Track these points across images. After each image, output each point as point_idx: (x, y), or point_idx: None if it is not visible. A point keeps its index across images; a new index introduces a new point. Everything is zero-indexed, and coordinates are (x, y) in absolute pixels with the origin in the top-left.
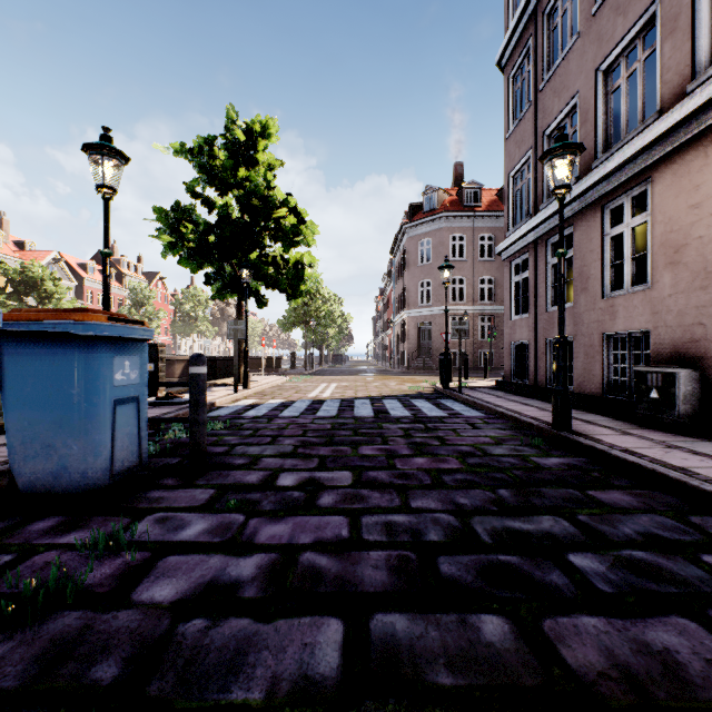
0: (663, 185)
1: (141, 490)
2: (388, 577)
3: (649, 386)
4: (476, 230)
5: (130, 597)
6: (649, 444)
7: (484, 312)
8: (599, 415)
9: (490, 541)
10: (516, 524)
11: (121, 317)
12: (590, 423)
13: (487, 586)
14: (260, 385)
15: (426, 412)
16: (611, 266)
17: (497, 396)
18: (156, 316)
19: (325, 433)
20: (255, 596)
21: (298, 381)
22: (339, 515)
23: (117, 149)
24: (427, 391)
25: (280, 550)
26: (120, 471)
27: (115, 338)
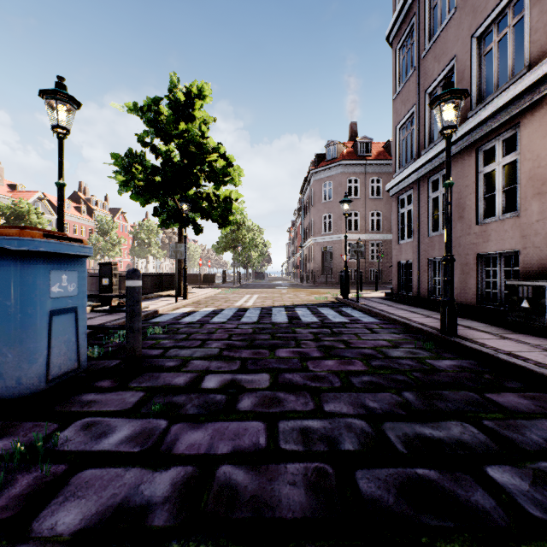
0: (531, 128)
1: (77, 392)
2: (307, 498)
3: (520, 297)
4: (367, 175)
5: (30, 526)
6: (527, 348)
7: (374, 238)
8: (475, 321)
9: (404, 450)
10: (427, 430)
11: (58, 235)
12: (470, 328)
13: (412, 510)
14: (197, 296)
15: (331, 318)
16: (484, 198)
17: (388, 305)
18: (118, 242)
19: (247, 337)
20: (164, 525)
21: (228, 292)
22: (257, 420)
23: (69, 95)
24: (330, 300)
25: (198, 461)
26: (57, 375)
27: (51, 254)
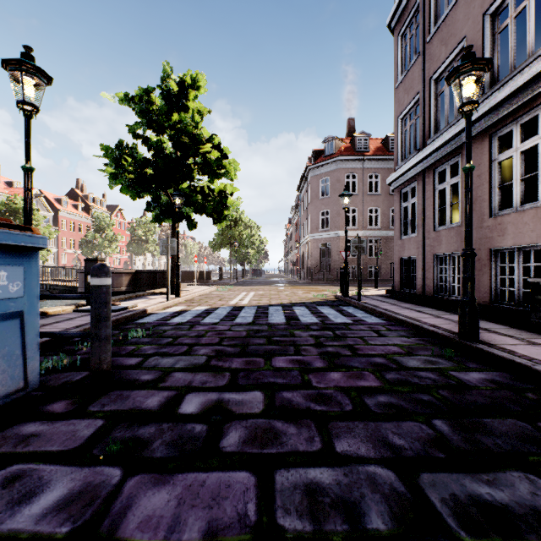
0: None
1: (19, 420)
2: None
3: None
4: (366, 170)
5: None
6: None
7: (372, 235)
8: (491, 322)
9: (461, 530)
10: (483, 489)
11: None
12: (489, 331)
13: None
14: (191, 294)
15: (332, 318)
16: (498, 188)
17: (391, 304)
18: (115, 239)
19: (240, 341)
20: None
21: (223, 290)
22: (246, 469)
23: (36, 66)
24: (330, 298)
25: None
26: None
27: None
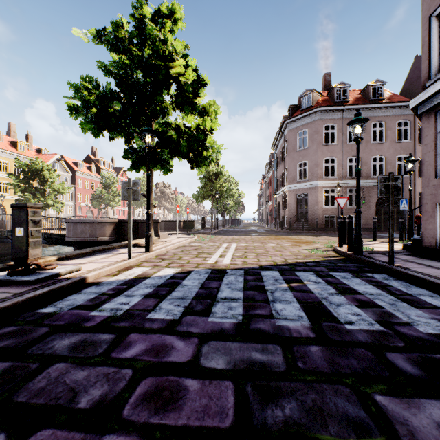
0: None
1: None
2: None
3: None
4: (345, 120)
5: None
6: None
7: (352, 184)
8: None
9: None
10: None
11: None
12: None
13: None
14: (166, 246)
15: (398, 314)
16: None
17: None
18: (118, 194)
19: None
20: None
21: (203, 240)
22: None
23: None
24: (333, 255)
25: None
26: None
27: None
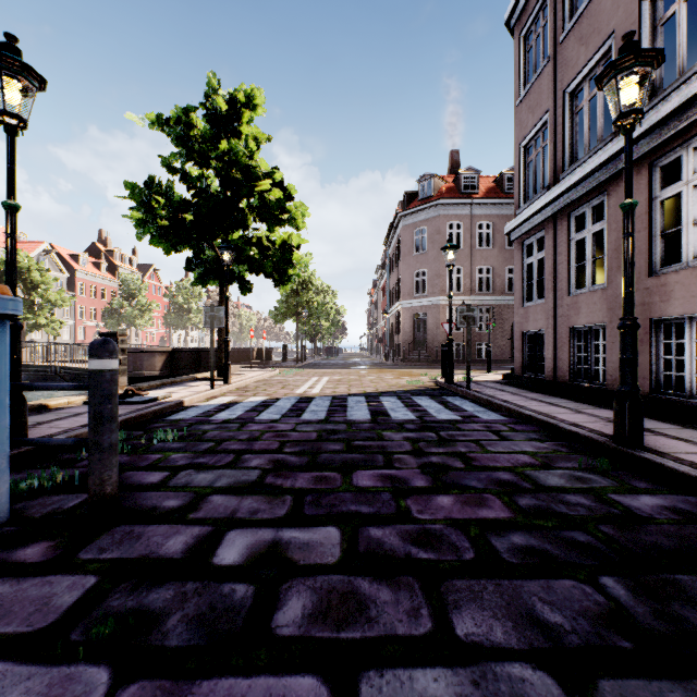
0: None
1: None
2: None
3: None
4: (474, 218)
5: None
6: None
7: (482, 302)
8: (654, 420)
9: None
10: None
11: None
12: (654, 432)
13: None
14: (244, 379)
15: (434, 413)
16: (661, 236)
17: (512, 393)
18: (148, 308)
19: (308, 447)
20: None
21: (288, 374)
22: (313, 671)
23: (22, 62)
24: (428, 386)
25: None
26: None
27: None
